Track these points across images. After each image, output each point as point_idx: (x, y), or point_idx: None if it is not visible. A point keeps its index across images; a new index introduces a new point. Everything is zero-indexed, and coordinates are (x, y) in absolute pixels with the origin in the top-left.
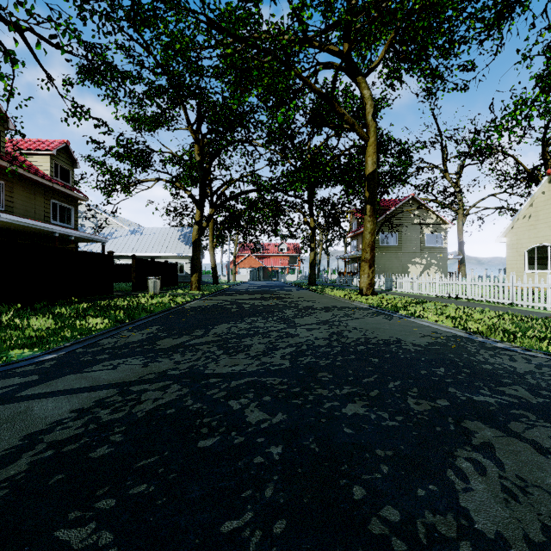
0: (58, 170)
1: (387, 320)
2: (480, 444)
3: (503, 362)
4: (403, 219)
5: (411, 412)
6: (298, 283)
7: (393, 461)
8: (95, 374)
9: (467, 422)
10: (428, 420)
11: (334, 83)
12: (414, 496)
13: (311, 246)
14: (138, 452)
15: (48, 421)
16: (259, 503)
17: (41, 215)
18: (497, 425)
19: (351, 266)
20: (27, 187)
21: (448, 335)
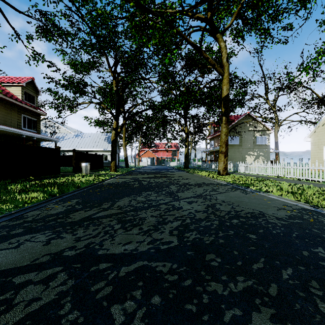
0: (27, 96)
1: (244, 194)
2: None
3: None
4: (242, 127)
5: None
6: (177, 167)
7: None
8: None
9: None
10: None
11: (202, 37)
12: None
13: (185, 144)
14: None
15: None
16: None
17: (15, 124)
18: None
19: (210, 156)
20: (6, 106)
21: (297, 208)
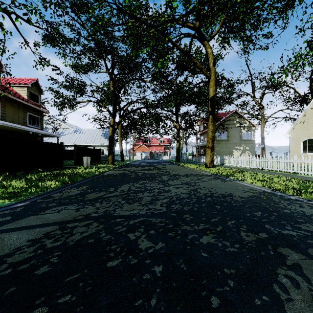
0: (32, 96)
1: (223, 182)
2: (292, 265)
3: (296, 208)
4: (230, 124)
5: (243, 242)
6: (169, 161)
7: (236, 277)
8: (46, 215)
9: (280, 248)
10: (255, 247)
11: (191, 45)
12: (253, 305)
13: (177, 139)
14: (67, 270)
15: (12, 247)
16: (147, 310)
17: (22, 121)
18: (300, 251)
19: (200, 151)
20: (14, 105)
21: (260, 191)
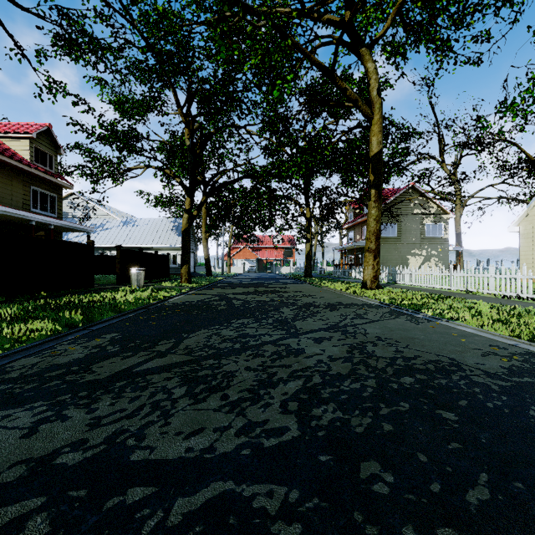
0: (40, 155)
1: (415, 324)
2: None
3: None
4: (402, 209)
5: None
6: (293, 275)
7: None
8: None
9: None
10: None
11: (336, 54)
12: None
13: (307, 237)
14: None
15: None
16: None
17: (19, 202)
18: None
19: (348, 258)
20: (3, 171)
21: (519, 352)
